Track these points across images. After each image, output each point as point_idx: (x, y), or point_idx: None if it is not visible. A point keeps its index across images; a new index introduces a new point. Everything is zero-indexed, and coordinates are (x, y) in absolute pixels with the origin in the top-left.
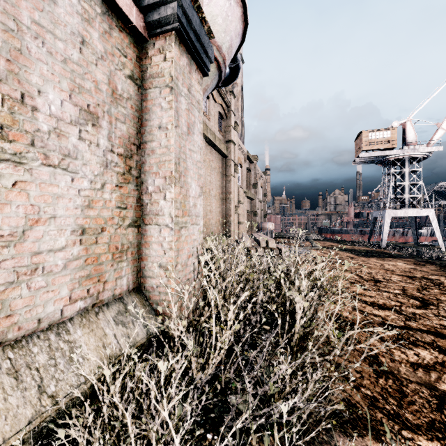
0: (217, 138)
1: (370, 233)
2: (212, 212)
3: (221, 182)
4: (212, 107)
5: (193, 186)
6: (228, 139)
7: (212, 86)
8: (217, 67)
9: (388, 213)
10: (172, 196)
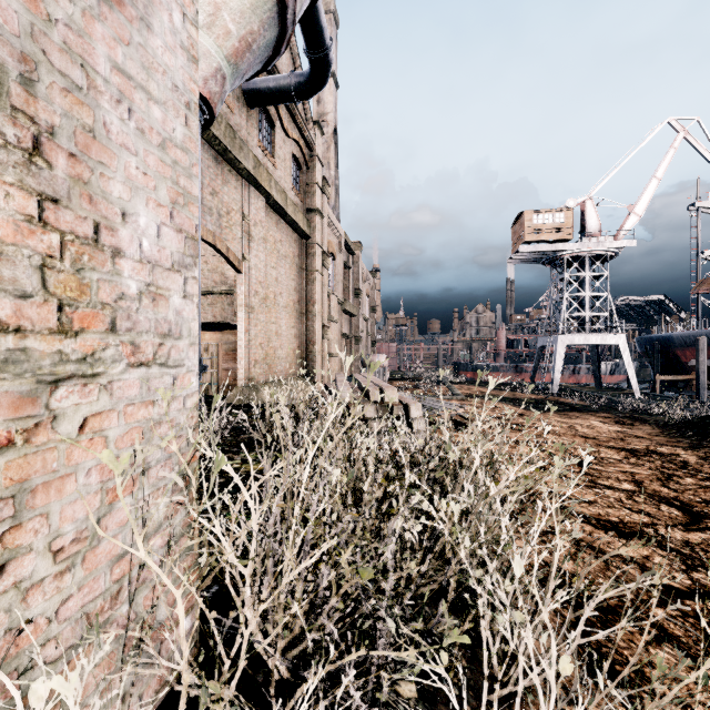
0: (290, 201)
1: (534, 370)
2: (280, 336)
3: (297, 283)
4: (280, 143)
5: (143, 221)
6: (311, 206)
7: (264, 43)
8: None
9: (561, 340)
10: None
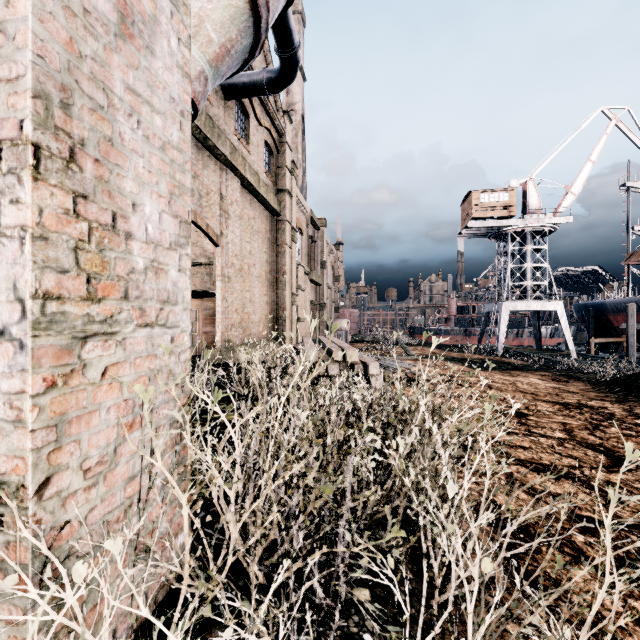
0: (263, 182)
1: (481, 334)
2: (253, 303)
3: (269, 255)
4: (253, 131)
5: (148, 209)
6: (281, 186)
7: (241, 48)
8: (249, 3)
9: (505, 307)
10: (22, 219)
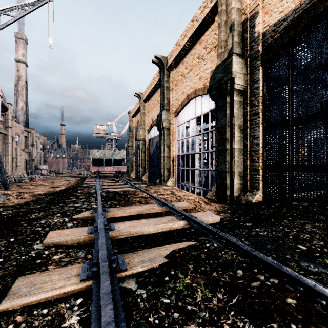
0: None
1: None
2: None
3: (2, 147)
4: None
5: None
6: (8, 125)
7: None
8: None
9: None
10: None
